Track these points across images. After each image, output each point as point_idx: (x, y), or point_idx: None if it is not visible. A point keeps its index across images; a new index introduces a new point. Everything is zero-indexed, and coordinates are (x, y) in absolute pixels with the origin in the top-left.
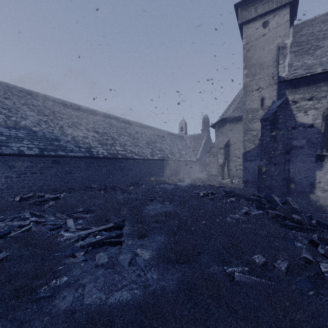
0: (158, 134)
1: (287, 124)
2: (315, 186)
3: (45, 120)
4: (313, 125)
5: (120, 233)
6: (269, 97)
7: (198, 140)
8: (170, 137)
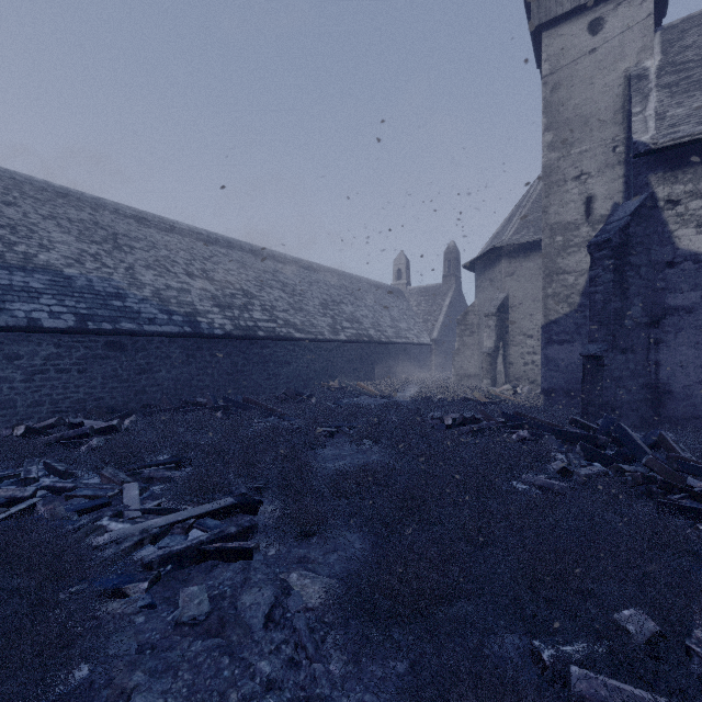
0: (346, 285)
1: (654, 256)
2: None
3: (94, 252)
4: None
5: (250, 526)
6: (605, 195)
7: (435, 299)
8: (374, 292)
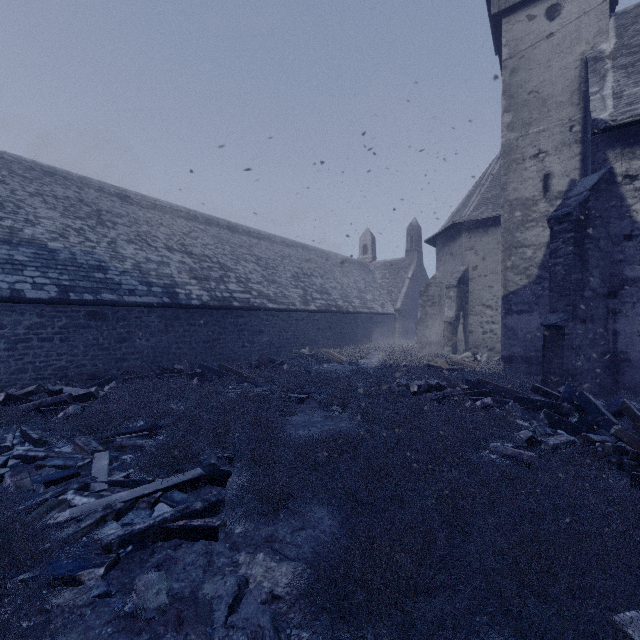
0: (316, 259)
1: (612, 229)
2: None
3: (78, 227)
4: None
5: (216, 501)
6: (562, 172)
7: (399, 272)
8: (342, 266)
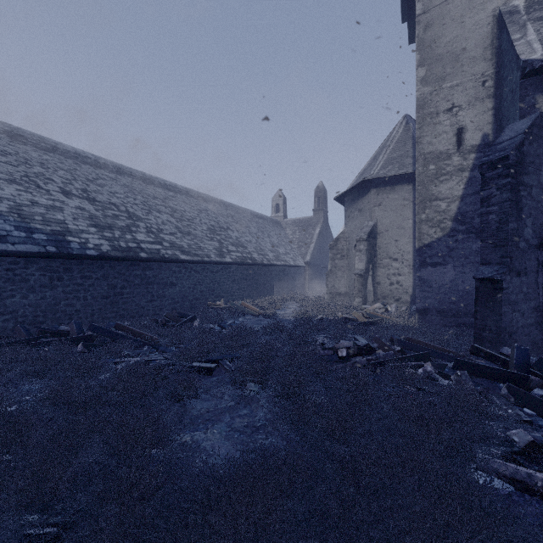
0: (233, 215)
1: (542, 177)
2: None
3: None
4: None
5: None
6: (475, 126)
7: (307, 229)
8: (257, 222)
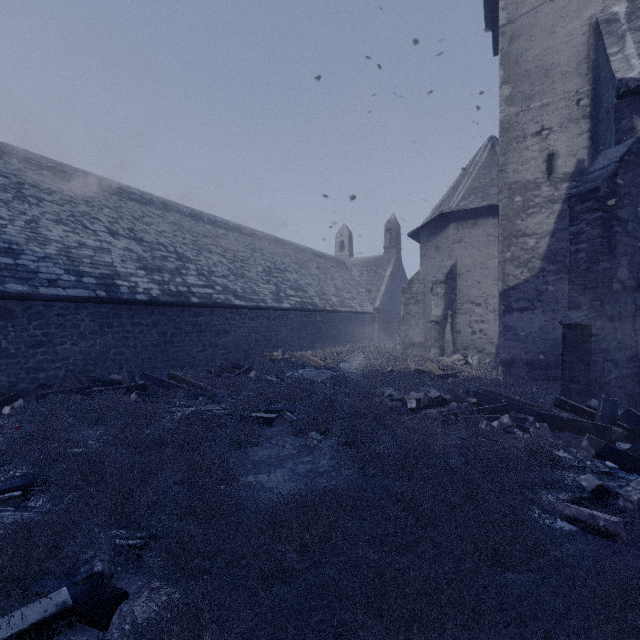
0: (291, 254)
1: None
2: None
3: None
4: None
5: None
6: (568, 152)
7: (377, 269)
8: (319, 262)
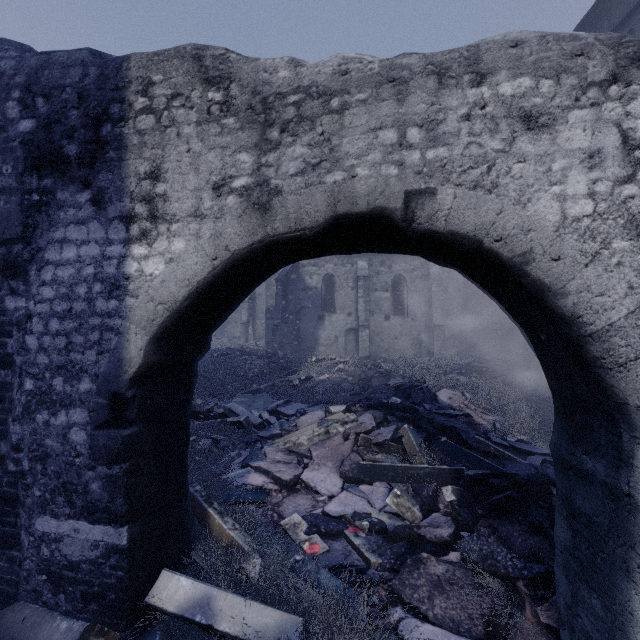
0: None
1: (298, 286)
2: (317, 342)
3: None
4: (316, 288)
5: None
6: None
7: None
8: None
